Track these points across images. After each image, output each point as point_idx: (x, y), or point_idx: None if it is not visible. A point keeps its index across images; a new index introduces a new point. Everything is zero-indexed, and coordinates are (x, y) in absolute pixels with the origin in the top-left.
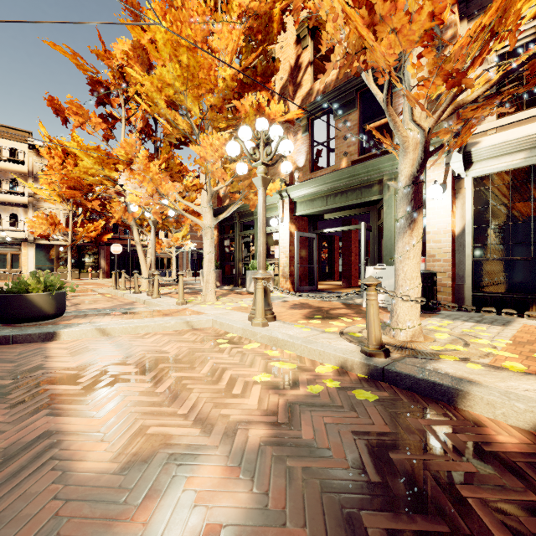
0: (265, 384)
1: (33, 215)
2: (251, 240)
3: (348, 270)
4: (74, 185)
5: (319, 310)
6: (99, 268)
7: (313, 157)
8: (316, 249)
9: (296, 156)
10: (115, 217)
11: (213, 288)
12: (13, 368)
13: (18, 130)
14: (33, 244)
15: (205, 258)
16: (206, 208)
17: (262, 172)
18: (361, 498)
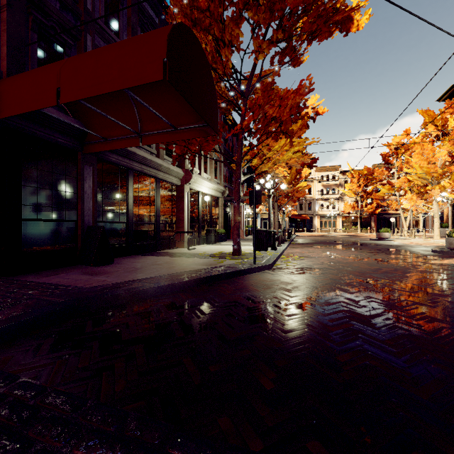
0: (438, 245)
1: (341, 203)
2: None
3: None
4: (376, 197)
5: None
6: (370, 227)
7: None
8: None
9: None
10: (393, 207)
11: (438, 234)
12: (391, 242)
13: (335, 166)
14: (341, 216)
15: (434, 224)
16: (435, 207)
17: (450, 202)
18: (440, 246)
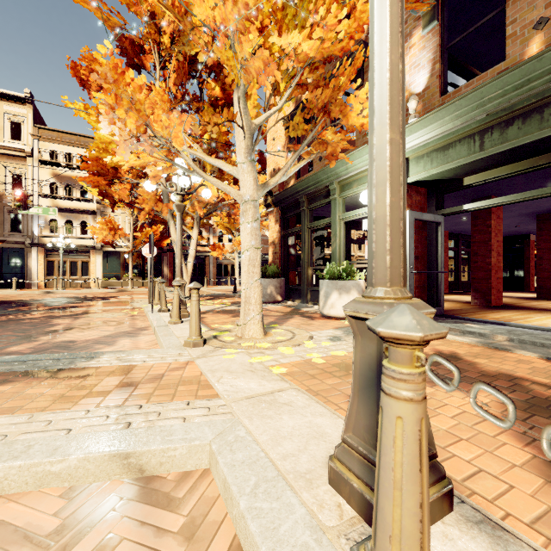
0: None
1: None
2: (325, 238)
3: (485, 280)
4: (98, 170)
5: (530, 396)
6: (162, 276)
7: (446, 68)
8: (442, 243)
9: (409, 75)
10: (145, 208)
11: (258, 313)
12: None
13: (88, 137)
14: (101, 252)
15: (243, 257)
16: (244, 165)
17: None
18: None
